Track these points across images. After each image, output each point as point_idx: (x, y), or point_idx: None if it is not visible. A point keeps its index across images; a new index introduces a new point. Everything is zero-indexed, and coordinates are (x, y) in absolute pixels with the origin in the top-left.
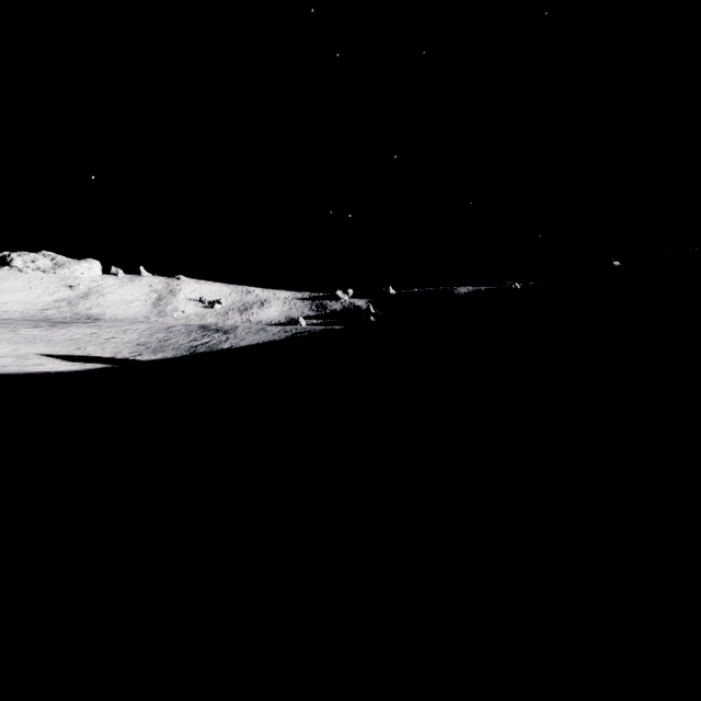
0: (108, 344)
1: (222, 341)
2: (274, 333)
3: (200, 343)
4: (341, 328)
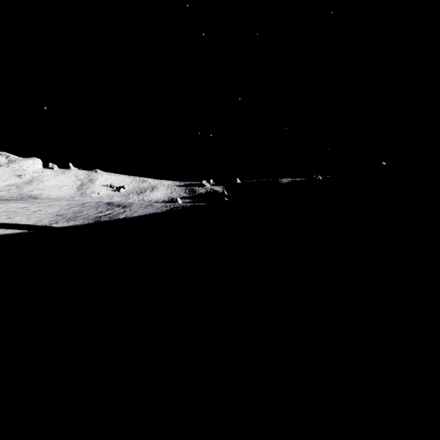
0: (34, 215)
1: (120, 213)
2: (158, 207)
3: (104, 214)
4: (205, 204)
